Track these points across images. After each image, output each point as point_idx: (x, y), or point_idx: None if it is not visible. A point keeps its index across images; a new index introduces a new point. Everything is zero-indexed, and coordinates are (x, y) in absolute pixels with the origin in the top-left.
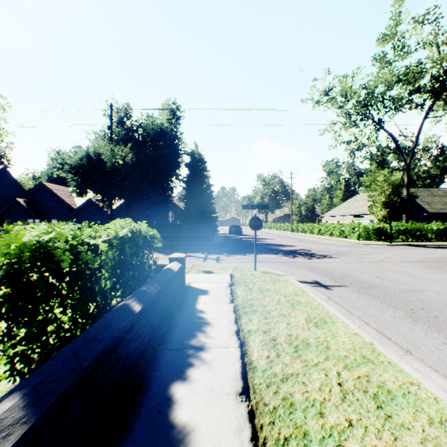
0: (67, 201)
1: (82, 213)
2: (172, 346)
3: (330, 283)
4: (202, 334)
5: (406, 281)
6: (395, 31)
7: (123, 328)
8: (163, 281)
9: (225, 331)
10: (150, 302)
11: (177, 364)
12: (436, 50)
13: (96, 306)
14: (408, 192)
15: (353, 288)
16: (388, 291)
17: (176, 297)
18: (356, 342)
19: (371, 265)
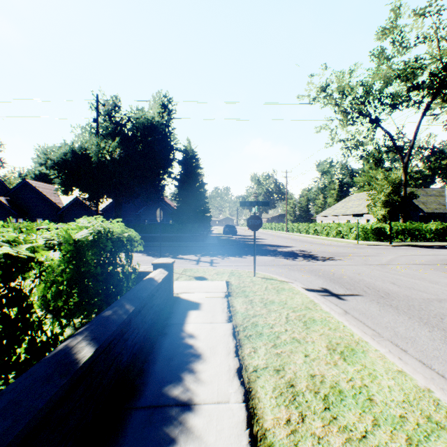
0: (52, 200)
1: (69, 212)
2: (146, 400)
3: (342, 292)
4: (191, 376)
5: (425, 288)
6: (395, 25)
7: (46, 405)
8: (138, 299)
9: (223, 370)
10: (113, 336)
11: (148, 443)
12: (437, 45)
13: (26, 347)
14: (405, 191)
15: (370, 297)
16: (411, 302)
17: (160, 313)
18: (407, 388)
19: (379, 268)
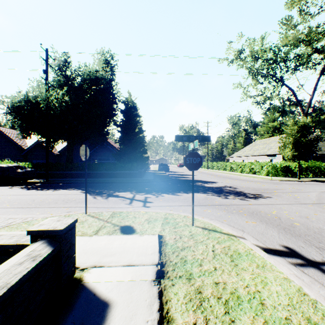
0: (18, 143)
1: (31, 153)
2: None
3: (317, 256)
4: None
5: None
6: None
7: None
8: None
9: None
10: None
11: None
12: None
13: None
14: None
15: None
16: None
17: None
18: None
19: (319, 208)
